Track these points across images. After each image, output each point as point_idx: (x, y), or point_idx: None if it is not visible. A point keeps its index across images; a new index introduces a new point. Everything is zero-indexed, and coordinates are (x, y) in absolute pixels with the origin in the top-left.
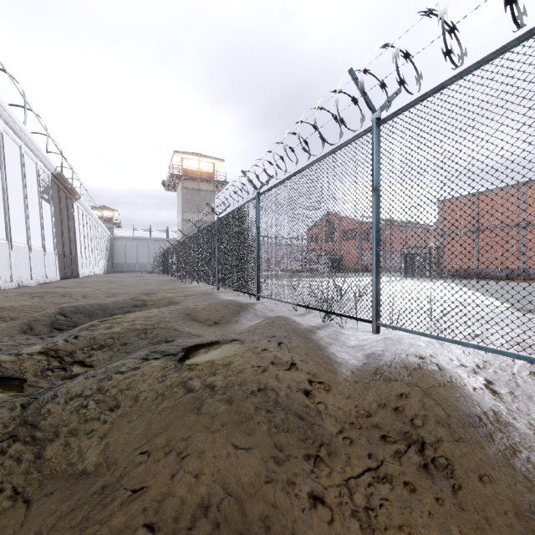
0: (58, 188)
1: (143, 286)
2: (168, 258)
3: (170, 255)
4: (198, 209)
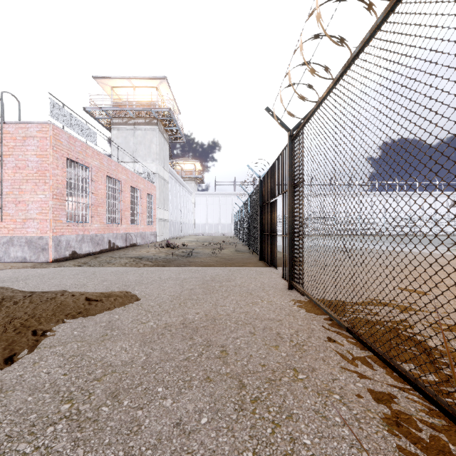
0: None
1: None
2: None
3: None
4: None
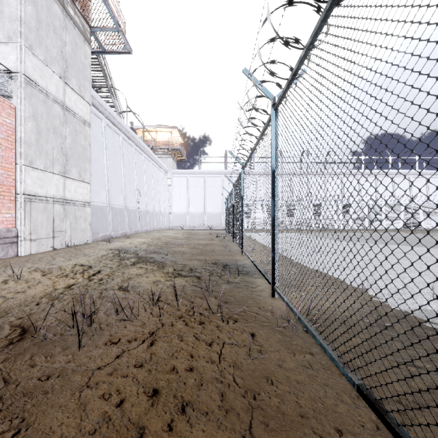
0: None
1: None
2: None
3: None
4: None
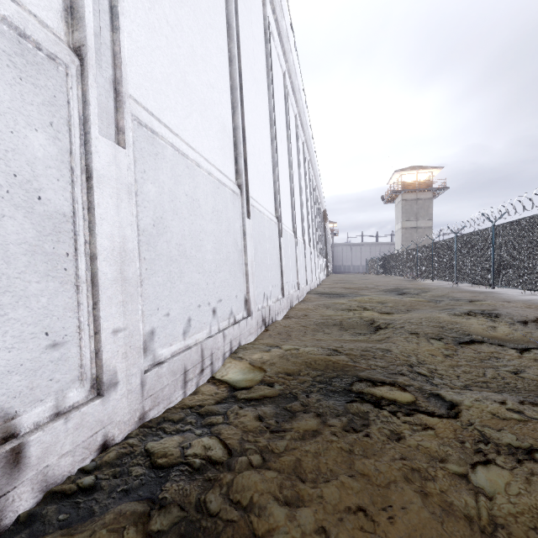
0: (323, 218)
1: (387, 282)
2: (391, 262)
3: (395, 259)
4: (416, 217)
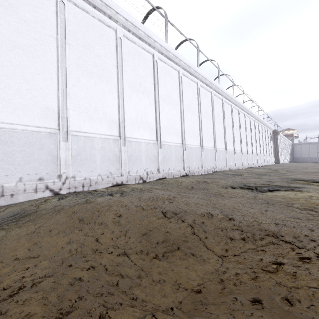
0: (273, 134)
1: (305, 166)
2: None
3: None
4: None
